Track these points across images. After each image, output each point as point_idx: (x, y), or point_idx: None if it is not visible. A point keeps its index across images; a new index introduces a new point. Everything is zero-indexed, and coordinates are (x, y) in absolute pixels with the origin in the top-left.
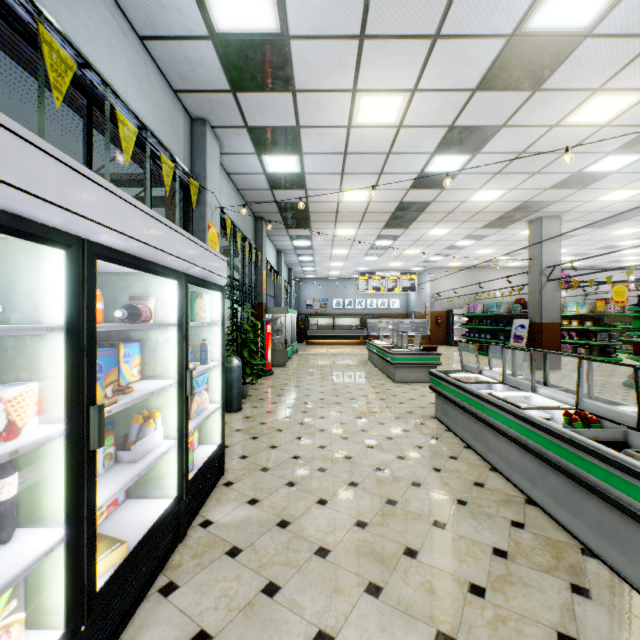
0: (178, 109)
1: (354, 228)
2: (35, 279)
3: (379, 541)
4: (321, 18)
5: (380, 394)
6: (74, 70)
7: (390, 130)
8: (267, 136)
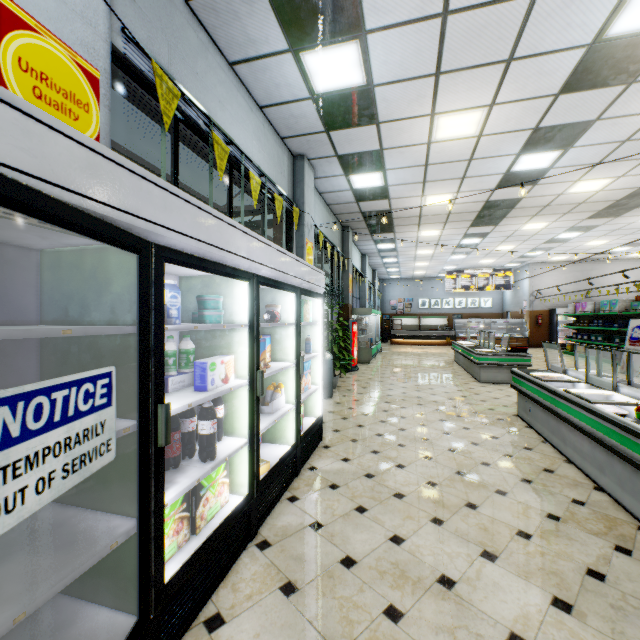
0: (284, 151)
1: (438, 229)
2: (230, 298)
3: (445, 495)
4: (400, 68)
5: (462, 392)
6: (228, 153)
7: (470, 140)
8: (354, 160)
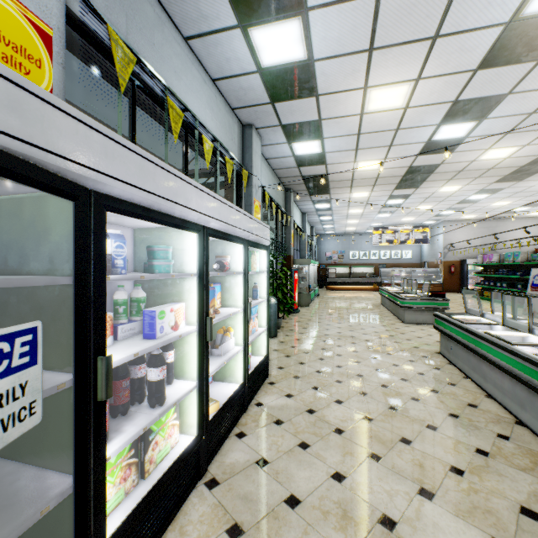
0: (234, 121)
1: (367, 191)
2: (181, 248)
3: (381, 431)
4: (338, 44)
5: (389, 331)
6: (182, 118)
7: (397, 112)
8: (296, 129)
